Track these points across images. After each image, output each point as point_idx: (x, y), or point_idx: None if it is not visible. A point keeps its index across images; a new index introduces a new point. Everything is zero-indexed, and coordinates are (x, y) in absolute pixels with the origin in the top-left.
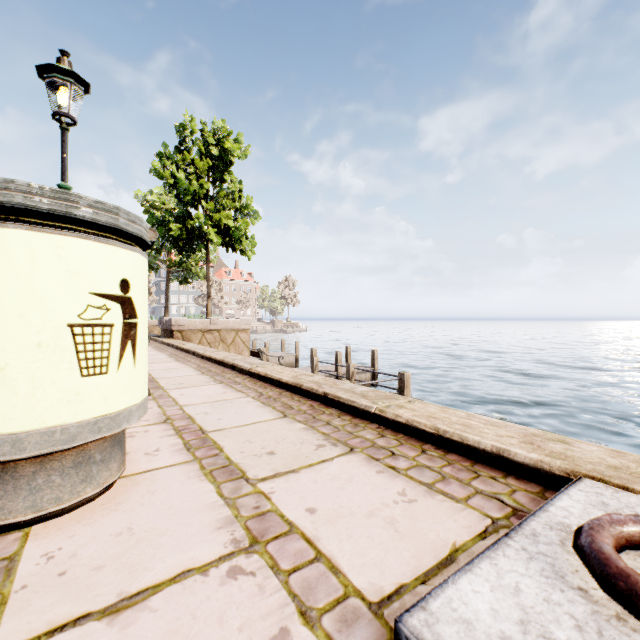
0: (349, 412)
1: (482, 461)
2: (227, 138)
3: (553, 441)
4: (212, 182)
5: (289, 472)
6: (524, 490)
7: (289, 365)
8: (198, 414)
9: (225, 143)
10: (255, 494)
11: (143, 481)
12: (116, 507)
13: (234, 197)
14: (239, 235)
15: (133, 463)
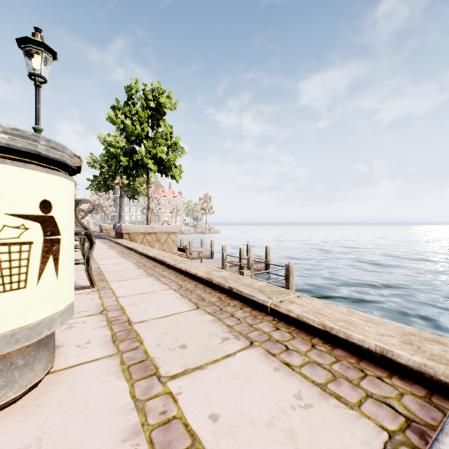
0: (249, 304)
1: (366, 358)
2: (161, 95)
3: (430, 341)
4: (151, 127)
5: (196, 368)
6: (411, 393)
7: (206, 257)
8: (129, 305)
9: (160, 99)
10: (164, 395)
11: (67, 378)
12: (35, 410)
13: (167, 137)
14: (170, 164)
15: (64, 356)
